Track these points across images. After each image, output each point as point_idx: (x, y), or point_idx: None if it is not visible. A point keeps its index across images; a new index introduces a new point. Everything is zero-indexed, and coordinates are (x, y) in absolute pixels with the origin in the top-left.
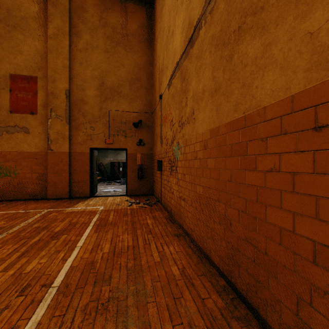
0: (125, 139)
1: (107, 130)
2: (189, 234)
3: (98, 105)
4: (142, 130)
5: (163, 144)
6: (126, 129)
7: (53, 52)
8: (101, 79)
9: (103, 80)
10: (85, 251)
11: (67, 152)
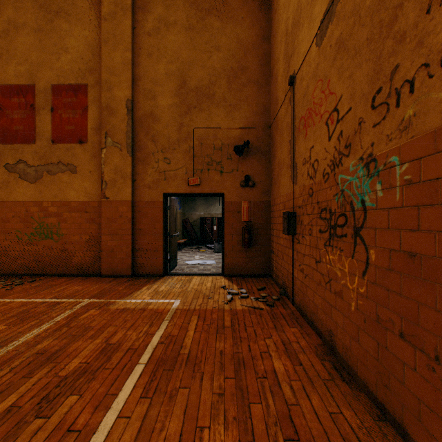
0: (221, 176)
1: (190, 163)
2: None
3: (176, 120)
4: (250, 160)
5: (300, 176)
6: (221, 159)
7: (108, 41)
8: (181, 76)
9: (184, 78)
10: None
11: (129, 201)
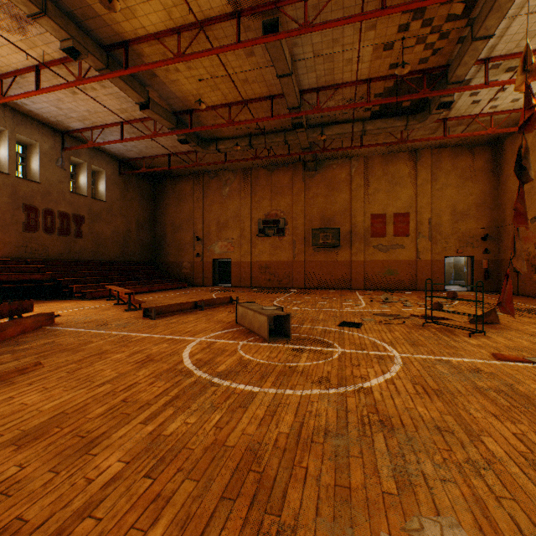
0: (472, 249)
1: (457, 243)
2: None
3: (450, 226)
4: (487, 242)
5: None
6: (472, 241)
7: (419, 195)
8: (452, 207)
9: (454, 208)
10: None
11: (429, 260)
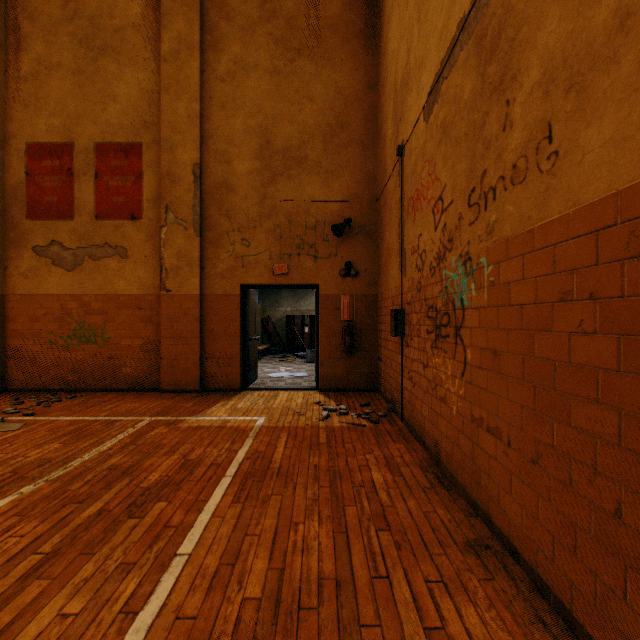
0: (315, 262)
1: (275, 246)
2: (526, 557)
3: (257, 191)
4: (352, 242)
5: (409, 268)
6: (316, 240)
7: (170, 89)
8: (263, 134)
9: (268, 136)
10: (193, 581)
11: (196, 294)
